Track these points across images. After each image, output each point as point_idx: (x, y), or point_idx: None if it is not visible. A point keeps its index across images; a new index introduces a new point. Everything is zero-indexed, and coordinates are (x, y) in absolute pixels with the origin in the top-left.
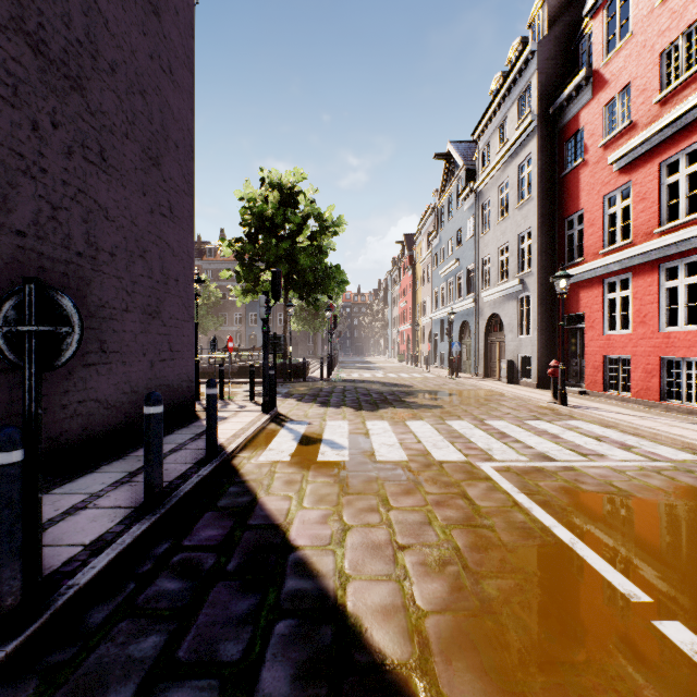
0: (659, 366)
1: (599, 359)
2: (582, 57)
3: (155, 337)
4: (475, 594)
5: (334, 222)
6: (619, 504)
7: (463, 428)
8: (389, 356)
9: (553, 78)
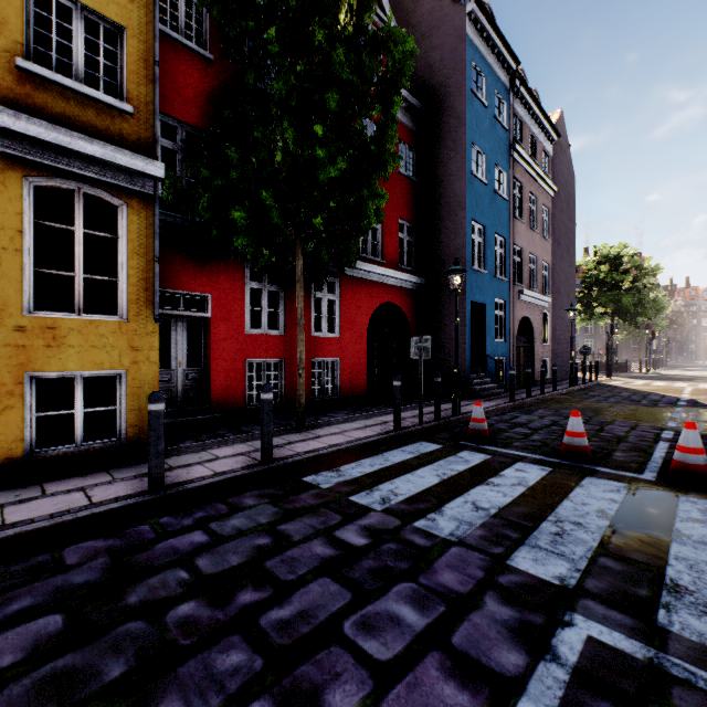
0: None
1: None
2: None
3: (568, 350)
4: (655, 389)
5: (652, 269)
6: None
7: (703, 385)
8: None
9: None
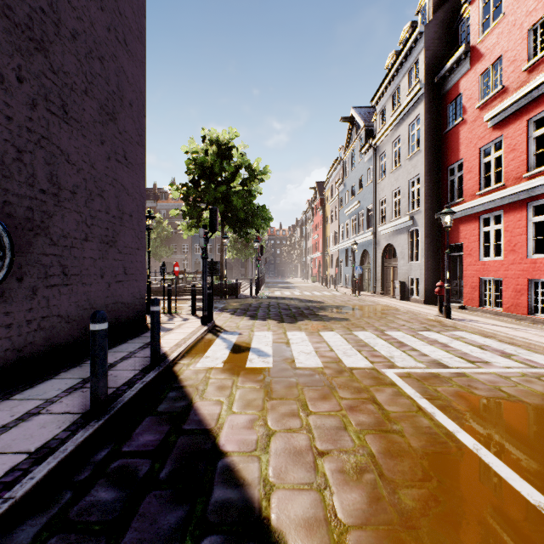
0: (527, 286)
1: (476, 281)
2: (461, 36)
3: (111, 262)
4: (393, 505)
5: (261, 171)
6: (511, 409)
7: (367, 338)
8: (304, 278)
9: (437, 54)
